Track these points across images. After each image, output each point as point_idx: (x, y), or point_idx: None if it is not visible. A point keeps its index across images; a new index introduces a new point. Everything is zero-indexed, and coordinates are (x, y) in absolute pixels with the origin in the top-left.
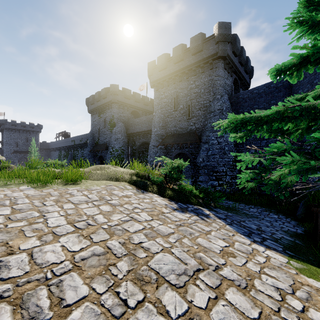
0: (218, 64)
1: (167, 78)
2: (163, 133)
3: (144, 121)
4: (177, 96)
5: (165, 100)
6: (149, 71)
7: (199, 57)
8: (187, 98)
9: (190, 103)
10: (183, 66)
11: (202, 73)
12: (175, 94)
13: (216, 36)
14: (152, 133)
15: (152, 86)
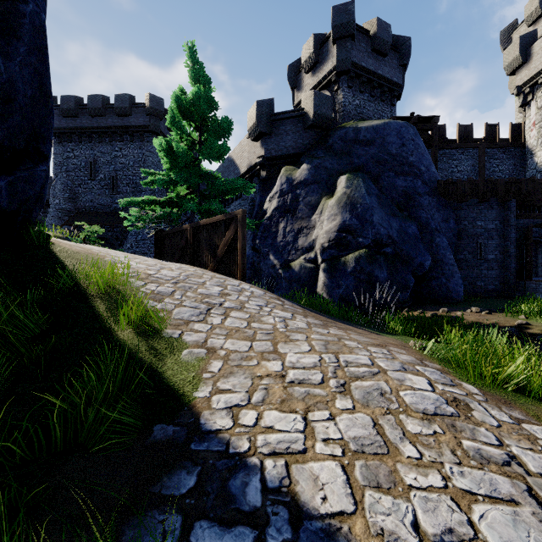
0: (151, 138)
1: (79, 131)
2: (71, 208)
3: None
4: (95, 161)
5: (75, 161)
6: None
7: (127, 122)
8: (110, 167)
9: (115, 175)
10: (105, 124)
11: (131, 142)
12: (93, 158)
13: (147, 108)
14: (51, 206)
15: None
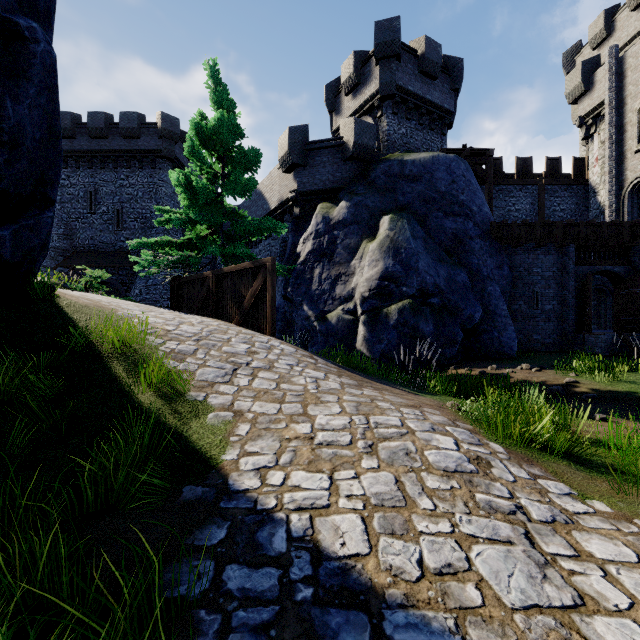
0: (164, 165)
1: (77, 155)
2: (67, 246)
3: None
4: (96, 191)
5: (71, 190)
6: None
7: (135, 145)
8: (115, 198)
9: (121, 208)
10: (108, 147)
11: (140, 169)
12: (93, 187)
13: (160, 129)
14: None
15: None
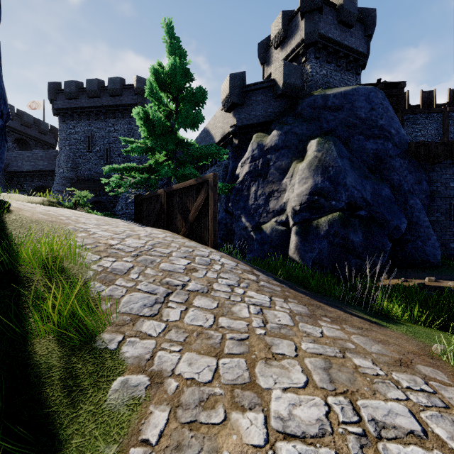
0: None
1: (79, 111)
2: (73, 176)
3: (41, 157)
4: (92, 136)
5: (76, 136)
6: (52, 94)
7: (118, 101)
8: (105, 140)
9: (109, 147)
10: (100, 104)
11: (122, 118)
12: (90, 133)
13: (135, 88)
14: (56, 175)
15: (56, 114)
